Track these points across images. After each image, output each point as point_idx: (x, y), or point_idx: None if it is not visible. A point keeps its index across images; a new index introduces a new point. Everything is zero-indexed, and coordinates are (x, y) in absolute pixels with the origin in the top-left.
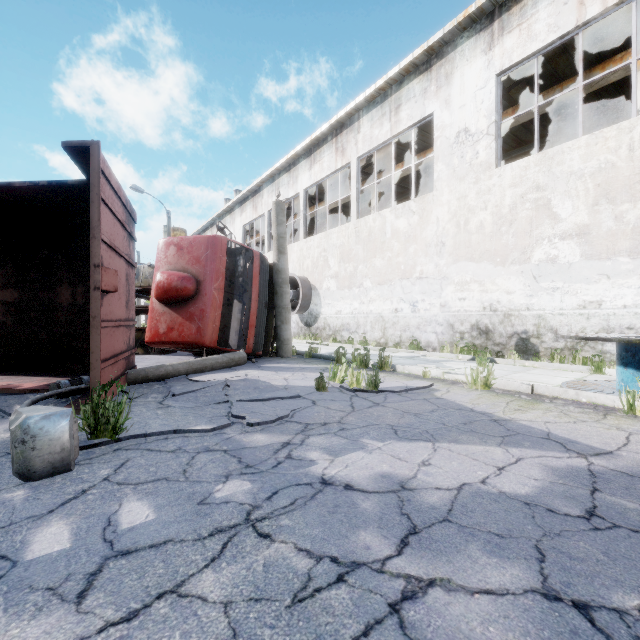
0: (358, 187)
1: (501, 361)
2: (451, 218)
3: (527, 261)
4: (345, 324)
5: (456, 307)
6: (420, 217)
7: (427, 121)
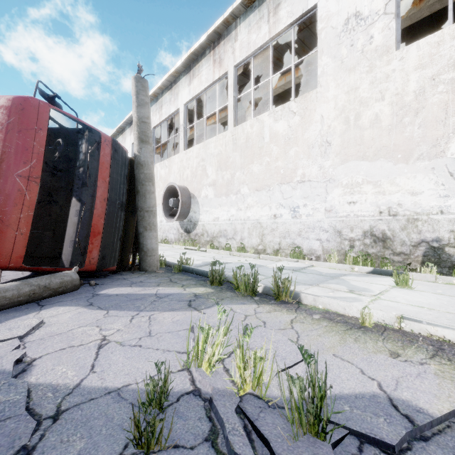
0: (235, 95)
1: (415, 276)
2: (338, 114)
3: (440, 155)
4: (222, 230)
5: (344, 212)
6: (302, 117)
7: (309, 17)
